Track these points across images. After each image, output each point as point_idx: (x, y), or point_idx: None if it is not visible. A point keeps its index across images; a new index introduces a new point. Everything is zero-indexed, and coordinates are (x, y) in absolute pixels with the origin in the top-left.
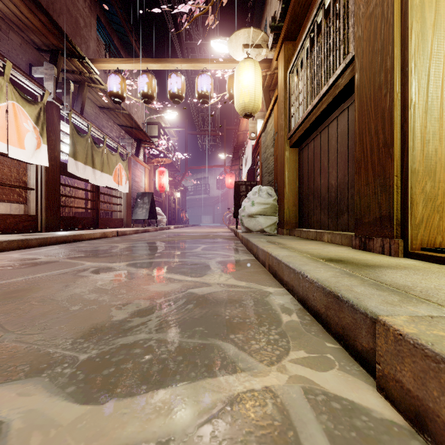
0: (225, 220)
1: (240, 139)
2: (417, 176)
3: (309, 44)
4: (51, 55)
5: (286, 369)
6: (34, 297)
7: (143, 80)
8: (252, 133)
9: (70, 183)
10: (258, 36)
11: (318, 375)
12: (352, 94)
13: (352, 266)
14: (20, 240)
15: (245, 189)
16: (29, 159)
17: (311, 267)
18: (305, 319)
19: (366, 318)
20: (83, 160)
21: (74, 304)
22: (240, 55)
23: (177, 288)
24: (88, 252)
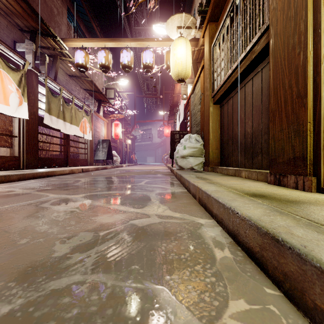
0: (164, 160)
1: (174, 100)
2: None
3: (229, 21)
4: (31, 35)
5: None
6: None
7: (101, 54)
8: (184, 95)
9: (48, 132)
10: (188, 20)
11: None
12: (265, 59)
13: (276, 202)
14: (3, 176)
15: (178, 137)
16: (13, 113)
17: (239, 203)
18: (238, 255)
19: (322, 274)
20: (56, 115)
21: (24, 237)
22: (175, 35)
23: (120, 219)
24: (55, 185)
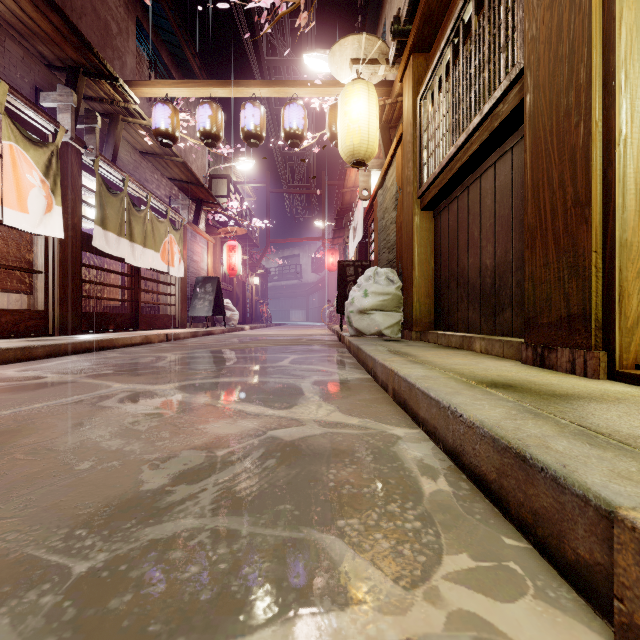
0: (324, 316)
1: (346, 199)
2: (630, 251)
3: (451, 54)
4: (69, 75)
5: (440, 596)
6: (21, 445)
7: (204, 112)
8: (364, 190)
9: (99, 263)
10: (373, 46)
11: (501, 611)
12: (518, 128)
13: (531, 397)
14: (19, 349)
15: (353, 272)
16: (35, 228)
17: (466, 398)
18: (461, 488)
19: (587, 505)
20: (115, 229)
21: (83, 459)
22: (347, 76)
23: (251, 428)
24: (120, 367)
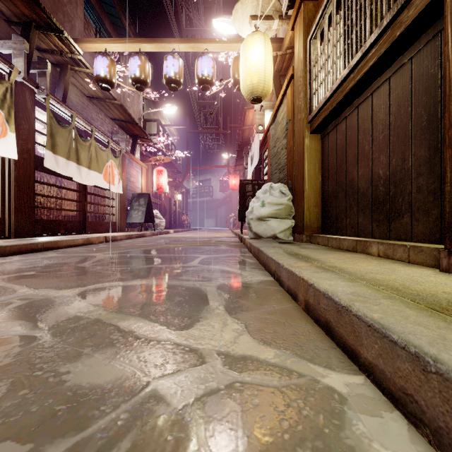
0: (229, 223)
1: (245, 135)
2: None
3: None
4: (23, 28)
5: None
6: None
7: (135, 62)
8: (259, 126)
9: (59, 183)
10: (268, 4)
11: None
12: (420, 37)
13: None
14: None
15: (251, 189)
16: None
17: None
18: None
19: None
20: (64, 154)
21: None
22: (247, 31)
23: (130, 372)
24: (46, 267)
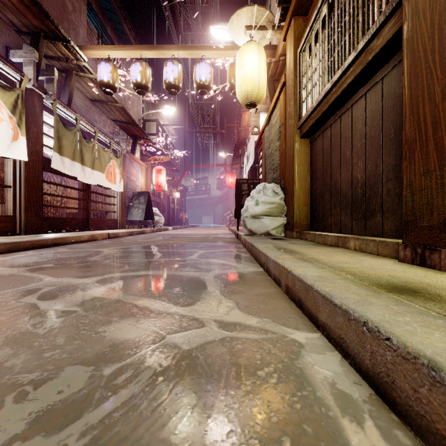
0: (226, 220)
1: (241, 135)
2: None
3: (327, 10)
4: (32, 38)
5: None
6: None
7: (136, 68)
8: (255, 127)
9: (62, 182)
10: (262, 16)
11: None
12: (389, 61)
13: None
14: None
15: (247, 188)
16: (4, 152)
17: (382, 311)
18: (401, 444)
19: None
20: (70, 155)
21: None
22: (243, 40)
23: (150, 331)
24: (61, 261)
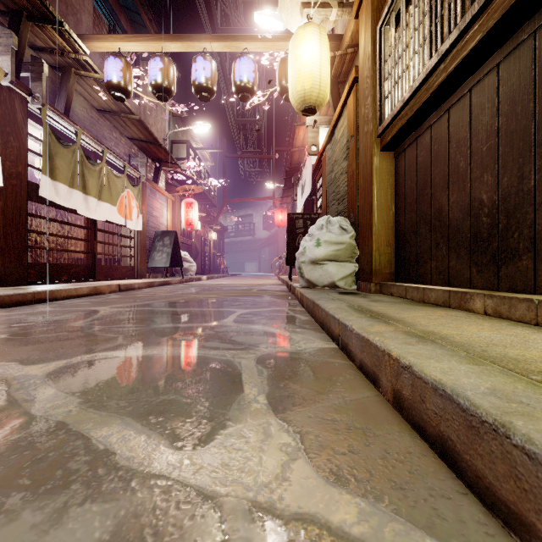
0: (274, 268)
1: (294, 159)
2: None
3: None
4: (11, 19)
5: None
6: None
7: (155, 65)
8: (312, 147)
9: (65, 218)
10: None
11: None
12: None
13: None
14: None
15: (302, 225)
16: None
17: None
18: None
19: None
20: (66, 180)
21: None
22: (298, 24)
23: None
24: (26, 328)
